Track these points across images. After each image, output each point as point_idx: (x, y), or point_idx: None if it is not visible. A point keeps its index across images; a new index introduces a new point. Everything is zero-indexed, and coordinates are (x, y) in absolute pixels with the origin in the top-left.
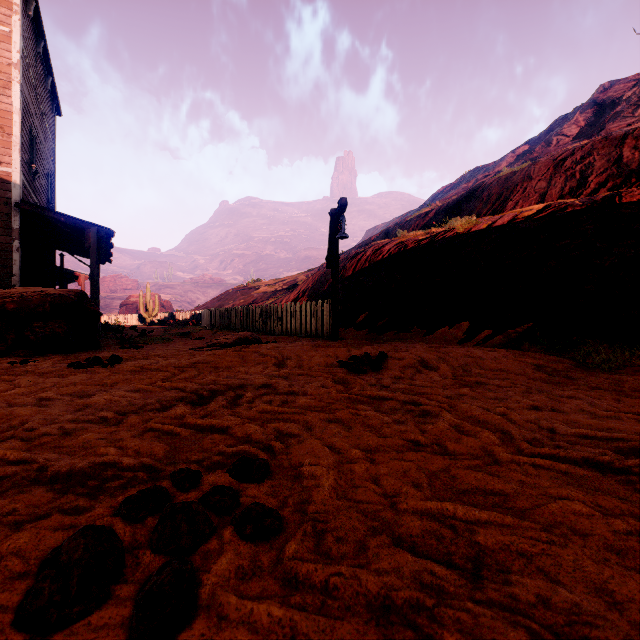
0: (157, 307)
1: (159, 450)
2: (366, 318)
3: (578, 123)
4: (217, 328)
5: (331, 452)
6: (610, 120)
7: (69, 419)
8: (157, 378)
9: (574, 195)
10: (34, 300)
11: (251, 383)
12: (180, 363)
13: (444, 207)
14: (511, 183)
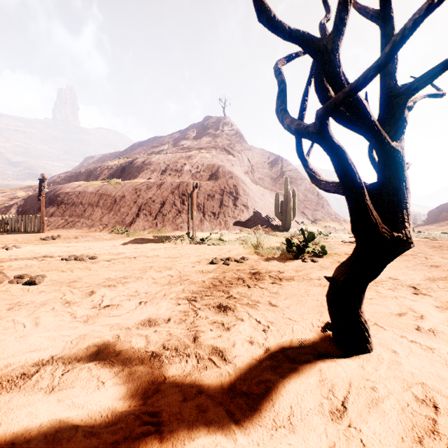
0: None
1: None
2: (63, 223)
3: (197, 131)
4: None
5: (31, 246)
6: (205, 135)
7: None
8: None
9: (161, 177)
10: None
11: (4, 243)
12: None
13: (121, 165)
14: (144, 165)
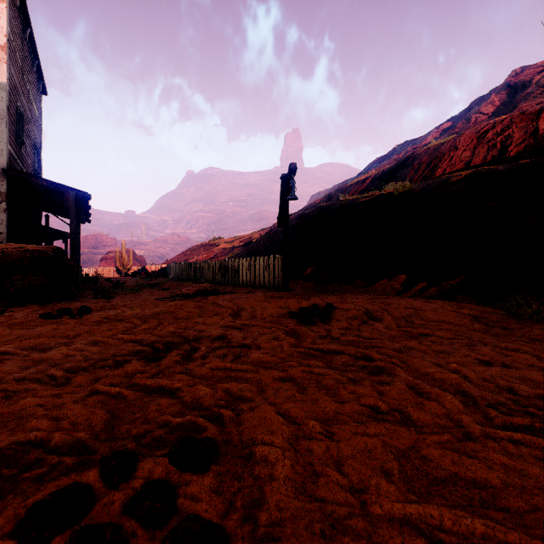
0: (131, 261)
1: (98, 421)
2: (313, 271)
3: (494, 103)
4: (182, 280)
5: (286, 423)
6: (522, 100)
7: (16, 378)
8: (118, 330)
9: (496, 163)
10: (14, 255)
11: (207, 335)
12: (144, 313)
13: (379, 174)
14: (439, 153)
